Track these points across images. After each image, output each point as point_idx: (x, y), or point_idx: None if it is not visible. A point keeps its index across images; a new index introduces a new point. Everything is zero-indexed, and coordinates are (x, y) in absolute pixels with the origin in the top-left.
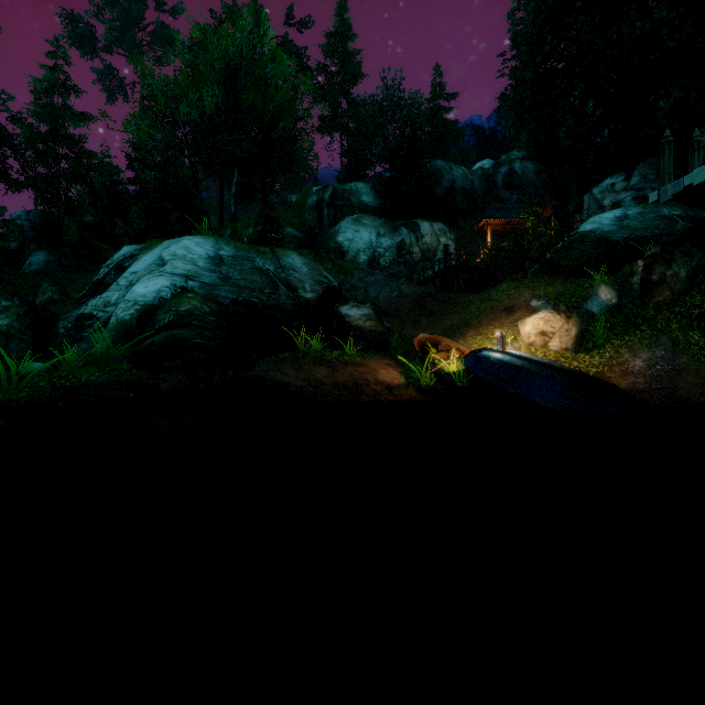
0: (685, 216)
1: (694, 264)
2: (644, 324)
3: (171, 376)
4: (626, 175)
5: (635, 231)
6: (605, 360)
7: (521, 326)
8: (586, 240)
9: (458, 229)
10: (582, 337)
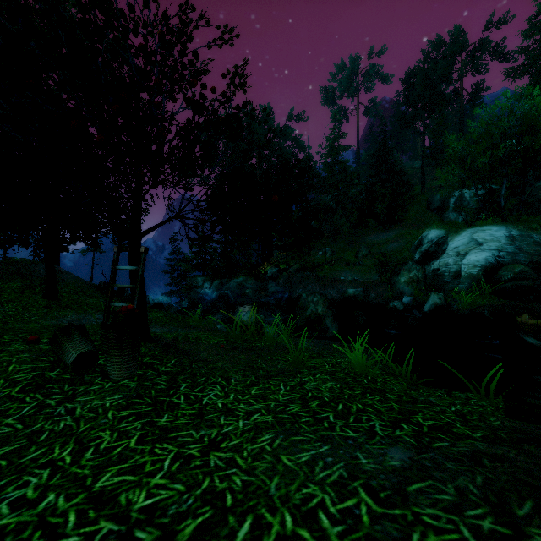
0: None
1: None
2: None
3: (534, 304)
4: None
5: None
6: None
7: None
8: None
9: None
10: None
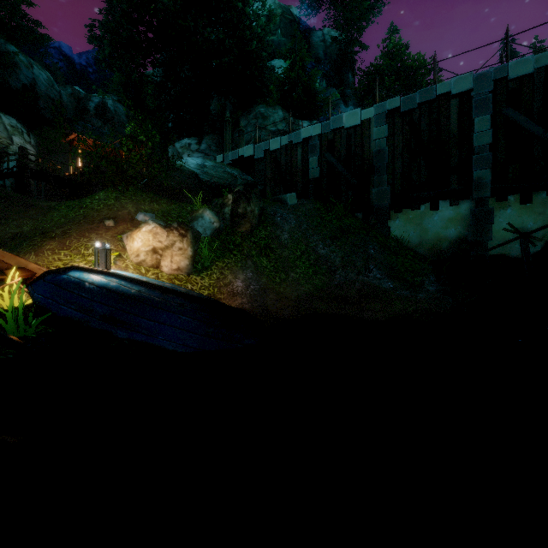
0: (241, 177)
1: (261, 206)
2: (236, 249)
3: None
4: (198, 140)
5: (213, 178)
6: (214, 282)
7: (128, 240)
8: (183, 171)
9: (42, 137)
10: (193, 258)
